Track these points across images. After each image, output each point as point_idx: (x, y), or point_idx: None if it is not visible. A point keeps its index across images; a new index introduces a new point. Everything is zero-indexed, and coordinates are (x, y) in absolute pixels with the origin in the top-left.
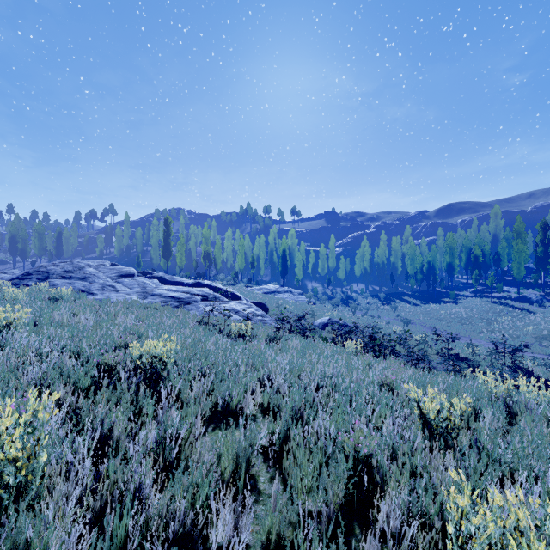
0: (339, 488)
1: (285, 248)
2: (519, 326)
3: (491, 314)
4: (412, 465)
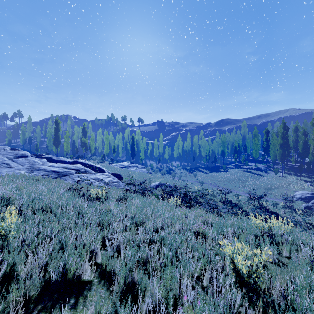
0: None
1: (134, 141)
2: (257, 183)
3: (244, 177)
4: None
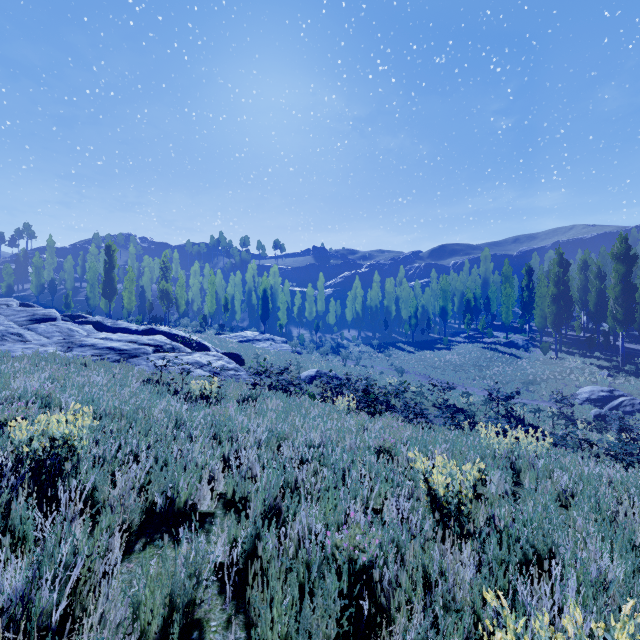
0: (329, 627)
1: (266, 288)
2: (508, 371)
3: (483, 360)
4: (424, 567)
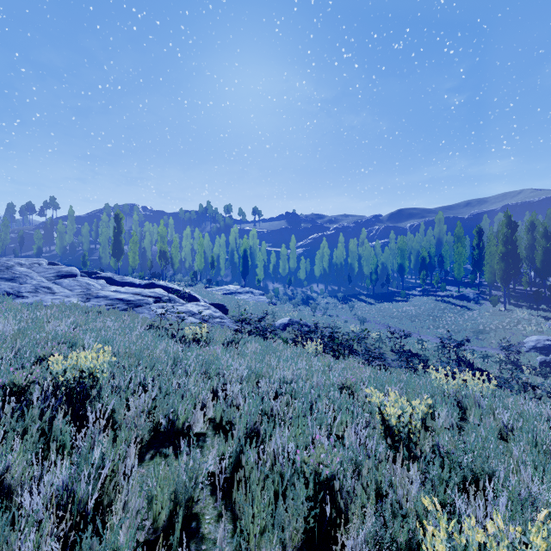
0: (298, 523)
1: (246, 248)
2: (460, 321)
3: (437, 311)
4: (376, 482)
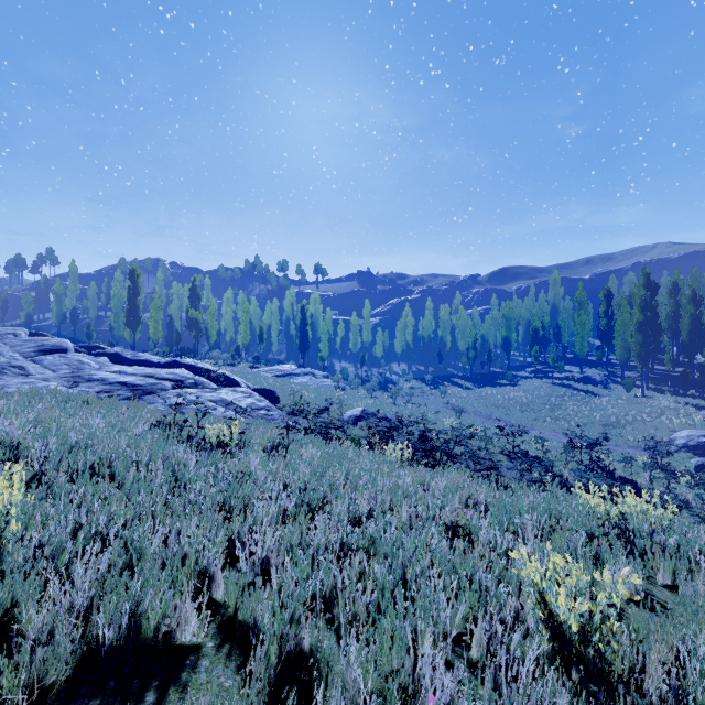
0: None
1: (306, 316)
2: (585, 411)
3: (554, 398)
4: None
